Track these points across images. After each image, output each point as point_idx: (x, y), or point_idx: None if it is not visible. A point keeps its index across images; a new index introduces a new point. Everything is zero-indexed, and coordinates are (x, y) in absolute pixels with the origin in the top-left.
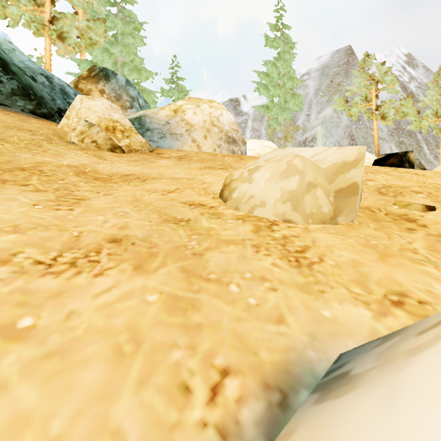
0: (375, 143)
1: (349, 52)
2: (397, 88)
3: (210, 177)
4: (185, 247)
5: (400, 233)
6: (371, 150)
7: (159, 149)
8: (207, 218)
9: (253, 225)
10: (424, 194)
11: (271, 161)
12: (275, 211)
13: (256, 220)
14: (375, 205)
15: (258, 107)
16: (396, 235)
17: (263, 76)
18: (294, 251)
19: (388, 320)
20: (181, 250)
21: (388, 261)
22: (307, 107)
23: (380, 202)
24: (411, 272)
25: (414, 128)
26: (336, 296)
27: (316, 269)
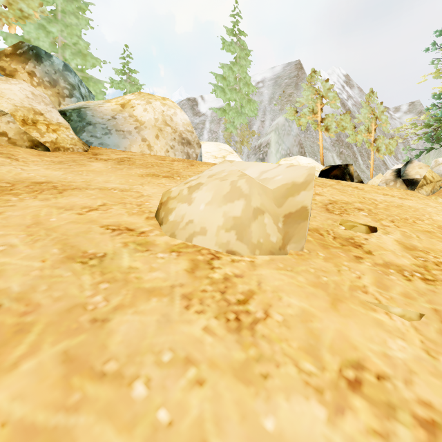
0: (320, 152)
1: (298, 66)
2: (338, 104)
3: (150, 188)
4: (83, 307)
5: (349, 264)
6: (317, 158)
7: (98, 148)
8: (130, 250)
9: (190, 261)
10: (365, 212)
11: (214, 178)
12: (217, 240)
13: (195, 252)
14: (324, 226)
15: (215, 110)
16: (345, 267)
17: (220, 79)
18: (235, 302)
19: (347, 421)
20: (75, 314)
21: (340, 308)
22: (262, 114)
23: (327, 222)
24: (365, 324)
25: (351, 141)
26: (283, 383)
27: (260, 332)
